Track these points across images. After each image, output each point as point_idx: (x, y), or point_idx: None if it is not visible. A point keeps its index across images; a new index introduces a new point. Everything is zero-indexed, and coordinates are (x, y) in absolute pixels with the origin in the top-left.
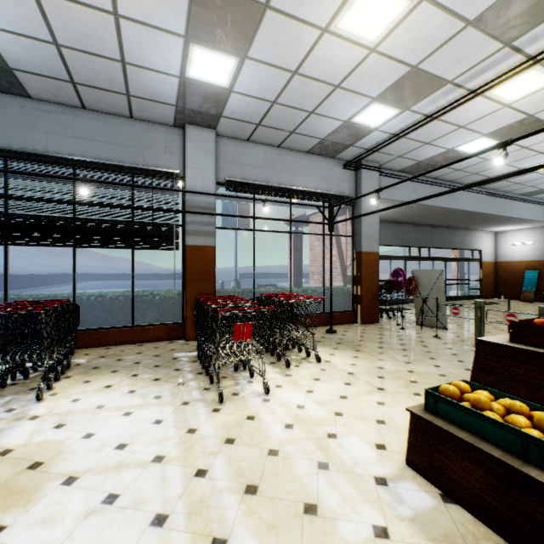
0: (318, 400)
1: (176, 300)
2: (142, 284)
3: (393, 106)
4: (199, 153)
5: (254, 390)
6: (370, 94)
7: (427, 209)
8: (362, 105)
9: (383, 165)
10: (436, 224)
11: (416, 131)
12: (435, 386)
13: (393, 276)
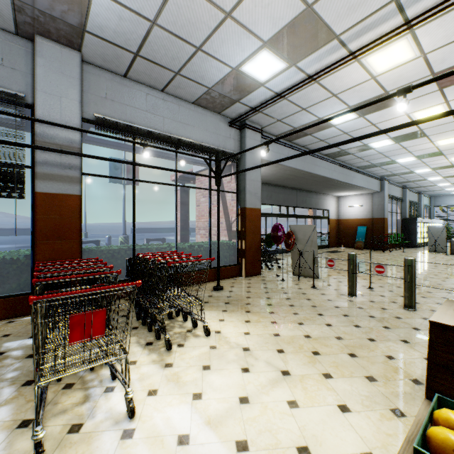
0: (210, 416)
1: (23, 264)
2: (20, 239)
3: (281, 58)
4: (56, 76)
5: (112, 410)
6: (261, 36)
7: (296, 173)
8: (252, 50)
9: (264, 128)
10: (300, 188)
11: (298, 93)
12: (422, 430)
13: (274, 231)
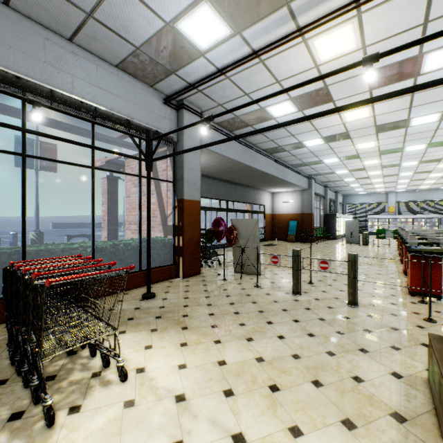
0: None
1: None
2: None
3: (225, 19)
4: None
5: None
6: None
7: (237, 166)
8: None
9: (205, 112)
10: (239, 182)
11: (241, 73)
12: None
13: (215, 226)
